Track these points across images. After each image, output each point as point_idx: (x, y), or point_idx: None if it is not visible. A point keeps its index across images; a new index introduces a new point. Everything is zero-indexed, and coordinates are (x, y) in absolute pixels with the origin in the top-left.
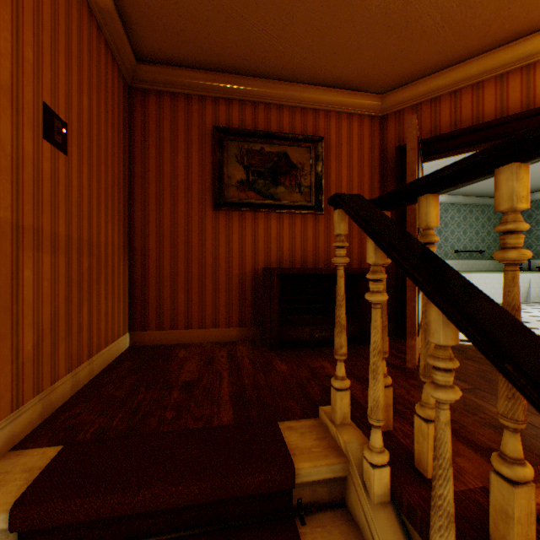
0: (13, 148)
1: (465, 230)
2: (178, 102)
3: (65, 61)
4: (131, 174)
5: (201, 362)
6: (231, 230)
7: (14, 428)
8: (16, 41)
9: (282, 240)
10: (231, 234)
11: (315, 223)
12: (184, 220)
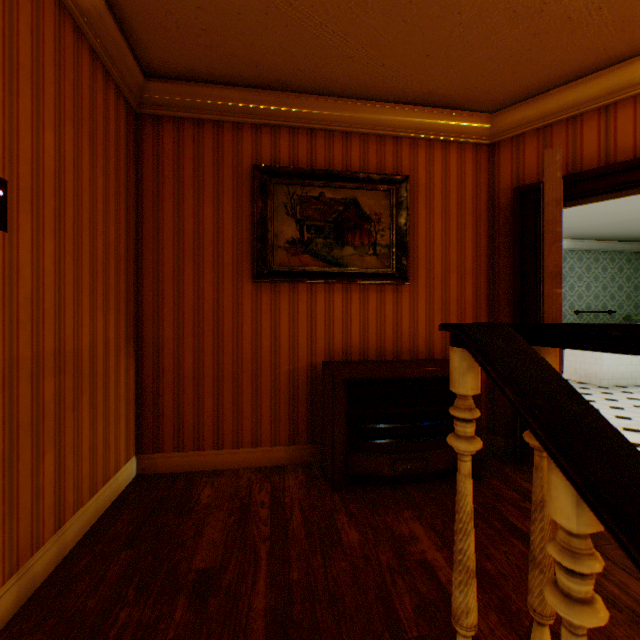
0: None
1: (588, 284)
2: (204, 132)
3: (2, 79)
4: (138, 234)
5: (230, 518)
6: (278, 310)
7: None
8: None
9: (349, 322)
10: (278, 314)
11: (397, 296)
12: (212, 297)
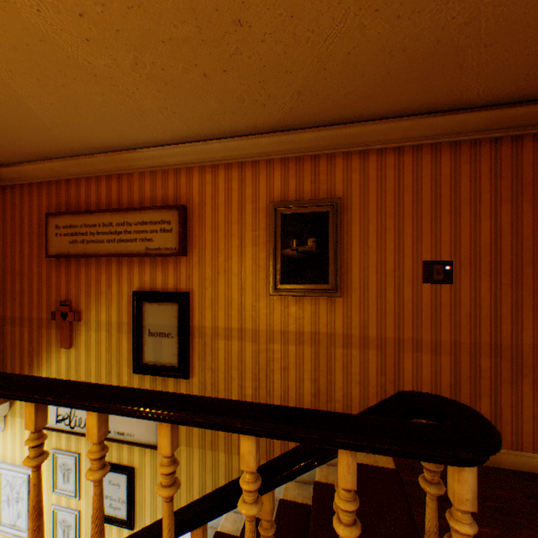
0: (394, 299)
1: None
2: None
3: (448, 217)
4: None
5: None
6: None
7: None
8: (397, 243)
9: None
10: None
11: None
12: None
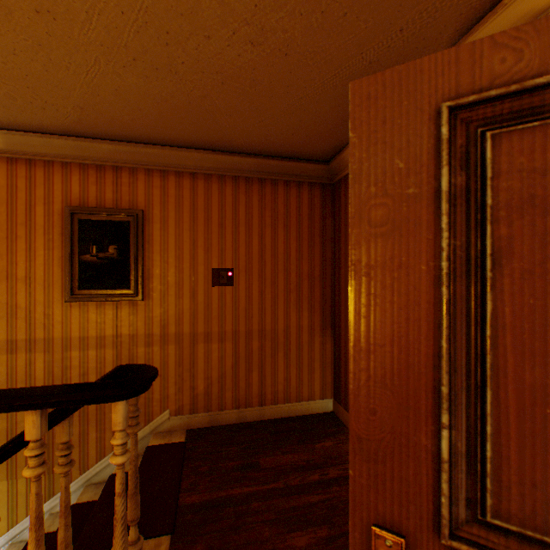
0: (191, 300)
1: None
2: None
3: (231, 234)
4: (334, 260)
5: (302, 461)
6: None
7: (190, 420)
8: (193, 253)
9: None
10: None
11: None
12: None
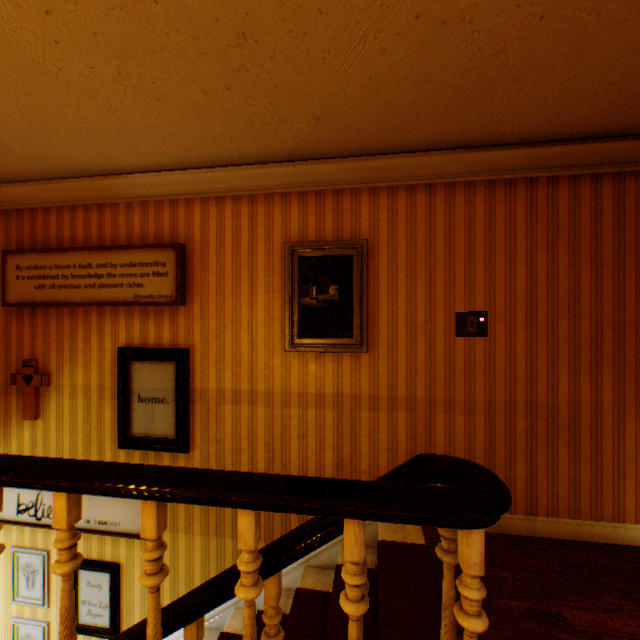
0: (425, 355)
1: None
2: None
3: (483, 263)
4: None
5: None
6: None
7: None
8: (428, 292)
9: None
10: None
11: None
12: None
